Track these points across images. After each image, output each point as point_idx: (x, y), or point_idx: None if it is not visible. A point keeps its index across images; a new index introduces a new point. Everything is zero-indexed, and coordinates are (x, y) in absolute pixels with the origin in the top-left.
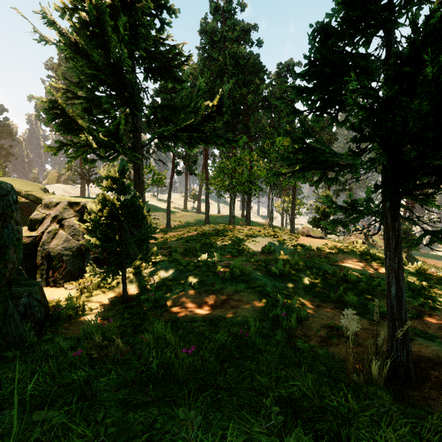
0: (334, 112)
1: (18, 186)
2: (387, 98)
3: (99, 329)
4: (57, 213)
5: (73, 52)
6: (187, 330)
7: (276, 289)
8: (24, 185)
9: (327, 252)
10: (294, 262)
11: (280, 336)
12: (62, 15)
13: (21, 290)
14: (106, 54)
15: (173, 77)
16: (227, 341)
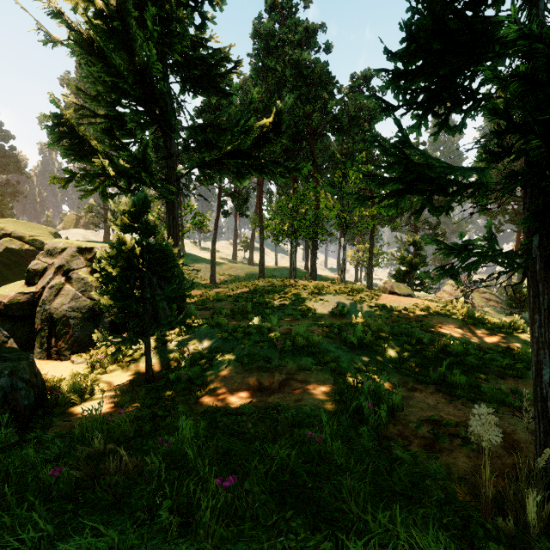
0: (444, 111)
1: (21, 229)
2: None
3: (104, 425)
4: (63, 261)
5: (87, 54)
6: (228, 432)
7: (354, 364)
8: (29, 228)
9: (417, 314)
10: (377, 328)
11: (368, 440)
12: (74, 7)
13: (0, 367)
14: (130, 56)
15: (218, 90)
16: (289, 455)
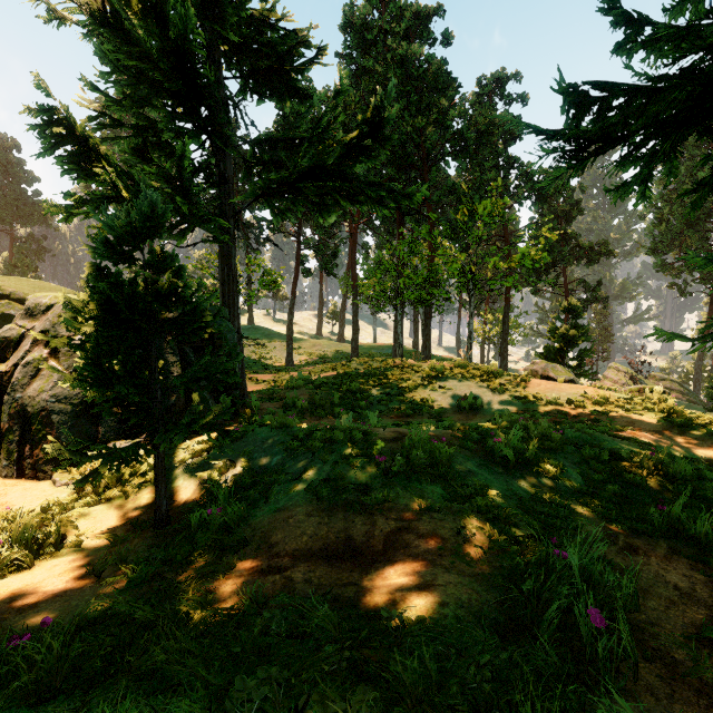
0: None
1: (25, 289)
2: None
3: None
4: (46, 325)
5: (96, 22)
6: None
7: (514, 497)
8: (37, 288)
9: (590, 409)
10: (540, 432)
11: None
12: None
13: None
14: (162, 29)
15: (293, 90)
16: None
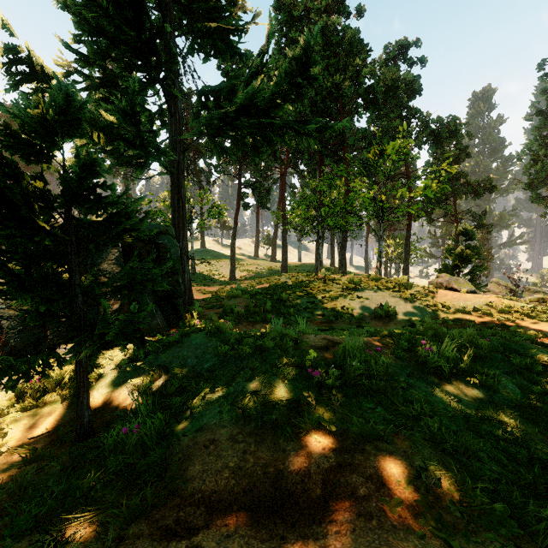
0: None
1: None
2: None
3: None
4: None
5: None
6: None
7: (458, 414)
8: None
9: (497, 317)
10: (466, 340)
11: None
12: None
13: None
14: None
15: (233, 49)
16: None
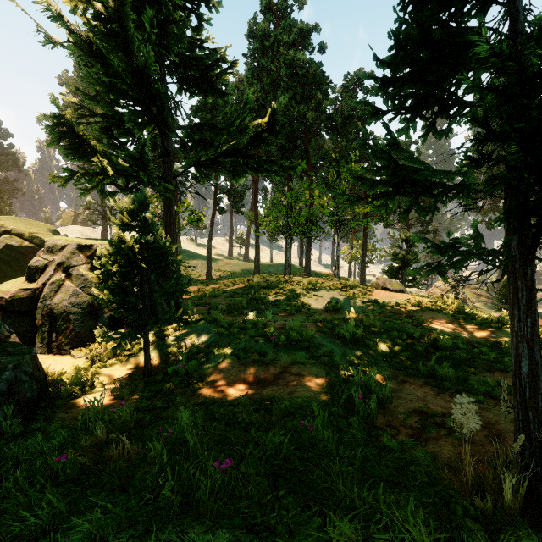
0: (431, 116)
1: (20, 226)
2: (540, 65)
3: (105, 416)
4: (63, 258)
5: (86, 55)
6: (225, 422)
7: (347, 358)
8: (28, 225)
9: (409, 309)
10: (369, 323)
11: (357, 429)
12: (73, 9)
13: (5, 360)
14: (128, 57)
15: (214, 89)
16: (283, 442)
